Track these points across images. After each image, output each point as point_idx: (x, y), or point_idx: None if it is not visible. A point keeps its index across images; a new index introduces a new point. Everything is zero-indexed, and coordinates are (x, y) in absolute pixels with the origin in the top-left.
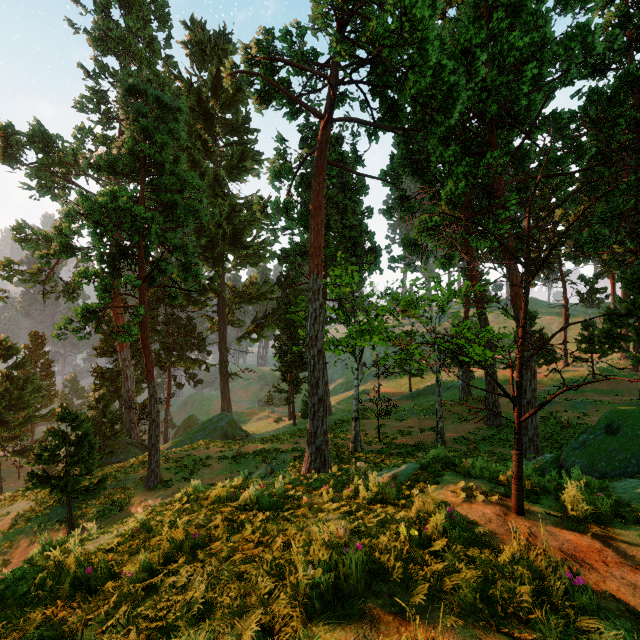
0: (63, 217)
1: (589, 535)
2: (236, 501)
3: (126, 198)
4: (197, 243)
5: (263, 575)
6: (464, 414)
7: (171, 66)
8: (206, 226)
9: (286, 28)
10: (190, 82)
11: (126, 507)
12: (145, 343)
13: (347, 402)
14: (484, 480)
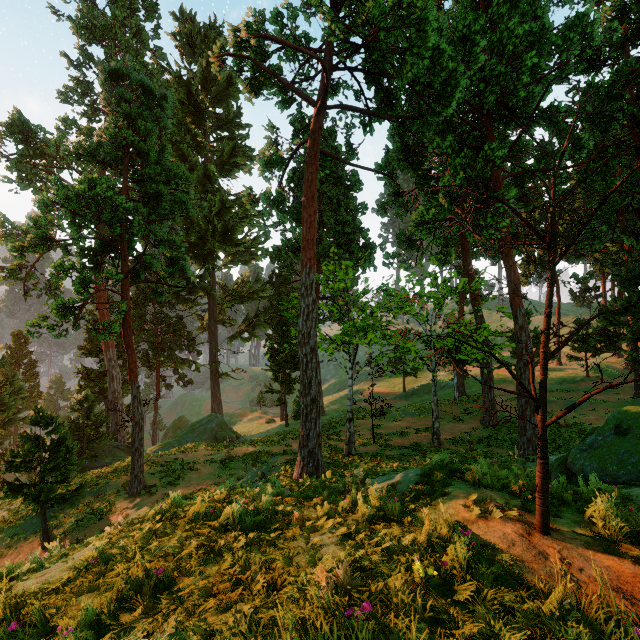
0: (38, 206)
1: (630, 559)
2: (216, 518)
3: (105, 186)
4: (186, 240)
5: (238, 635)
6: (459, 414)
7: (160, 58)
8: (196, 222)
9: (277, 9)
10: (179, 74)
11: (107, 516)
12: (128, 341)
13: (340, 402)
14: (495, 489)
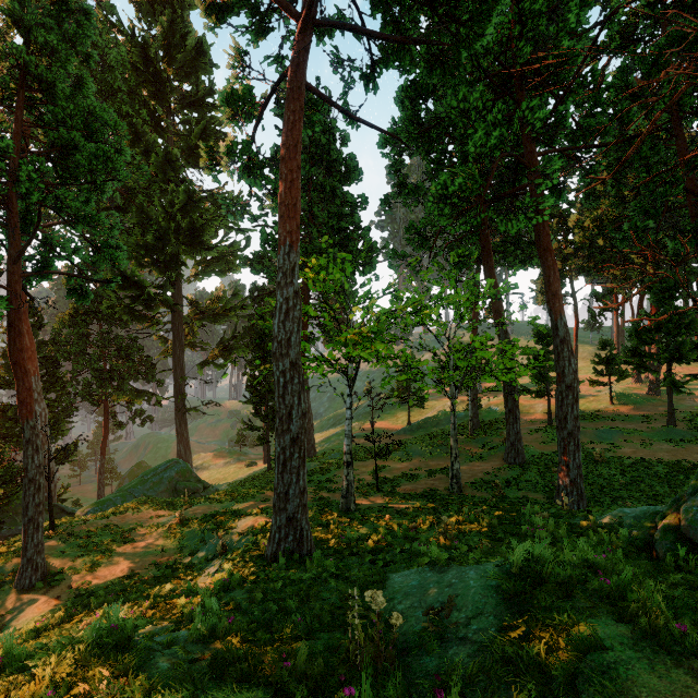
0: None
1: None
2: None
3: None
4: (142, 240)
5: None
6: (477, 450)
7: (107, 10)
8: (154, 218)
9: None
10: (133, 32)
11: None
12: (16, 358)
13: (335, 439)
14: None
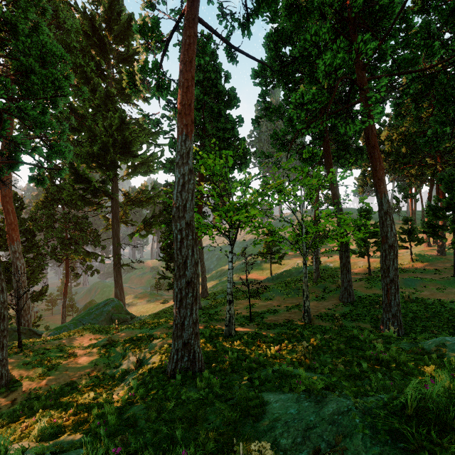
0: None
1: None
2: None
3: None
4: (90, 150)
5: None
6: (320, 293)
7: None
8: (98, 135)
9: None
10: (84, 10)
11: None
12: None
13: (221, 285)
14: None
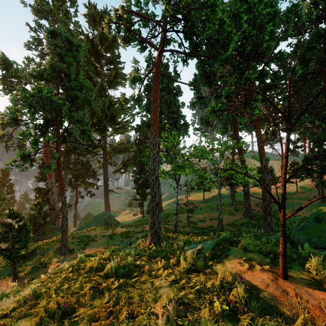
0: (11, 102)
1: None
2: (102, 270)
3: (47, 91)
4: (91, 121)
5: None
6: (232, 211)
7: (77, 27)
8: (96, 112)
9: None
10: (88, 35)
11: (48, 265)
12: (59, 173)
13: (171, 205)
14: (255, 252)
